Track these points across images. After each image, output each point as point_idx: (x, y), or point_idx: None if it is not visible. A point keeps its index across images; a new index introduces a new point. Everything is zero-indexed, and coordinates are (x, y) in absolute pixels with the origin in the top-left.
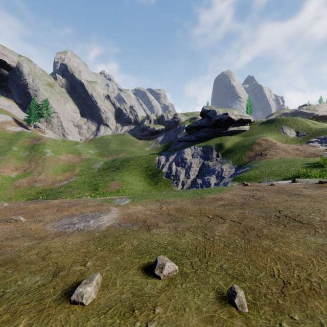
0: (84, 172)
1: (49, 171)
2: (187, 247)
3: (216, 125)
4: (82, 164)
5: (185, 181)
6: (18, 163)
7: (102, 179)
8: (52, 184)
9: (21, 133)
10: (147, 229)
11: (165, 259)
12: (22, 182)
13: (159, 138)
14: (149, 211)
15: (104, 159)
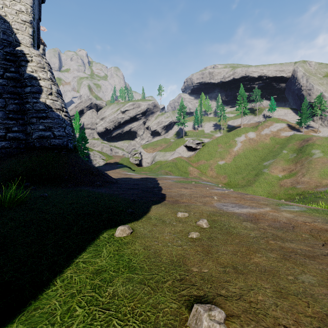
0: None
1: (314, 173)
2: (233, 231)
3: None
4: None
5: None
6: (285, 164)
7: None
8: (314, 188)
9: (292, 137)
10: (245, 221)
11: (203, 220)
12: (286, 182)
13: None
14: (286, 219)
15: None
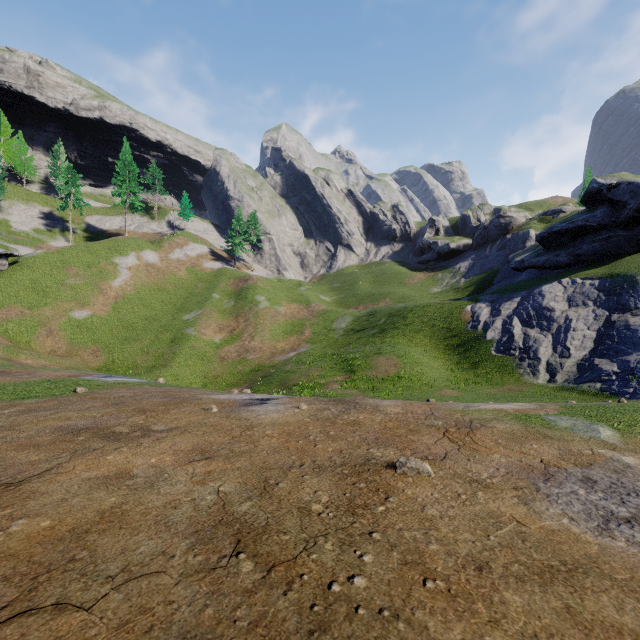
0: (320, 336)
1: (265, 333)
2: None
3: (638, 221)
4: (314, 322)
5: (556, 364)
6: (221, 319)
7: (358, 351)
8: (271, 357)
9: (222, 271)
10: None
11: None
12: (229, 351)
13: (461, 266)
14: None
15: (351, 311)
